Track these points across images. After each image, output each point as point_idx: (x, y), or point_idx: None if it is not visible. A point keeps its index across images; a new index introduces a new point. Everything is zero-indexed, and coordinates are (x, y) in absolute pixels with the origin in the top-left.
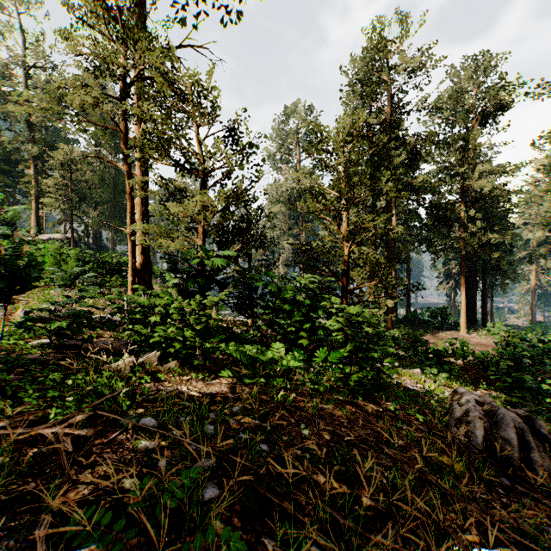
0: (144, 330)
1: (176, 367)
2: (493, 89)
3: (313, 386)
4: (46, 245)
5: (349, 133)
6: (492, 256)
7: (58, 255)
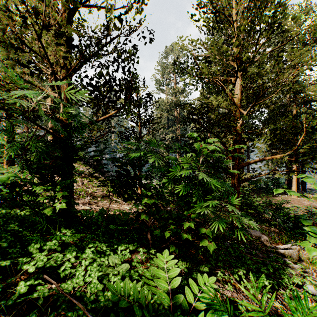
0: None
1: None
2: None
3: None
4: None
5: None
6: None
7: None
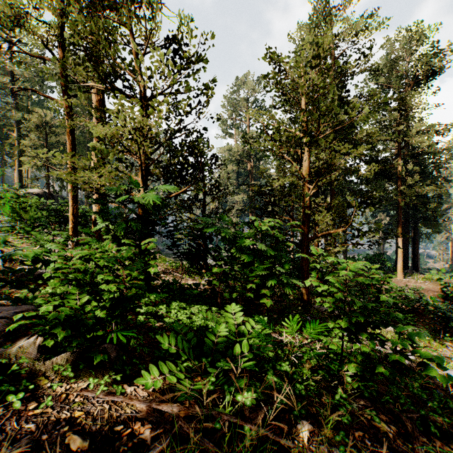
0: (64, 287)
1: (67, 363)
2: (426, 56)
3: (290, 383)
4: (6, 195)
5: (316, 55)
6: (429, 207)
7: (18, 204)
